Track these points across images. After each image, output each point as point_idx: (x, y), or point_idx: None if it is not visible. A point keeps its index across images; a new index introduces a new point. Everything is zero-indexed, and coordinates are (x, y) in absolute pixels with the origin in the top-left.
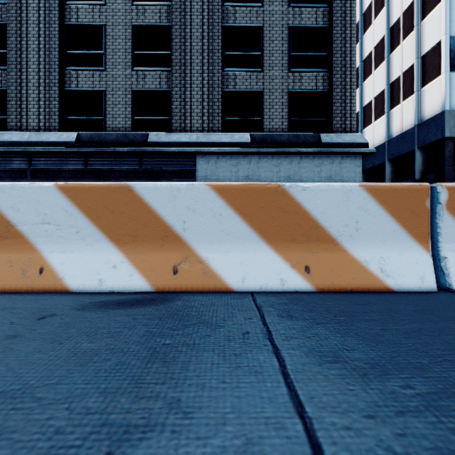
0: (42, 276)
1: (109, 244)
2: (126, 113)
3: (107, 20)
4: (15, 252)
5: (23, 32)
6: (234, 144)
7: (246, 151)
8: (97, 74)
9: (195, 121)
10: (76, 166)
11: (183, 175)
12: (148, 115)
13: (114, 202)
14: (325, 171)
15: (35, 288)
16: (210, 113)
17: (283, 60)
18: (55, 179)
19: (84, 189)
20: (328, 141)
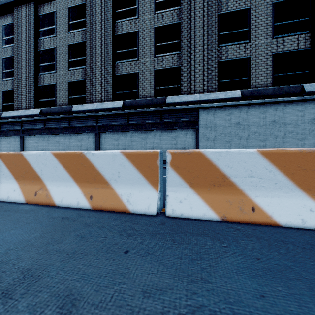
0: (255, 213)
1: (302, 193)
2: (151, 85)
3: (139, 27)
4: (230, 195)
5: (93, 45)
6: (228, 99)
7: (238, 104)
8: (133, 63)
9: (197, 86)
10: (122, 122)
11: (189, 124)
12: (164, 85)
13: (305, 162)
14: (308, 115)
15: (252, 221)
16: (208, 79)
17: (267, 31)
18: (110, 130)
19: (280, 153)
20: (311, 90)
